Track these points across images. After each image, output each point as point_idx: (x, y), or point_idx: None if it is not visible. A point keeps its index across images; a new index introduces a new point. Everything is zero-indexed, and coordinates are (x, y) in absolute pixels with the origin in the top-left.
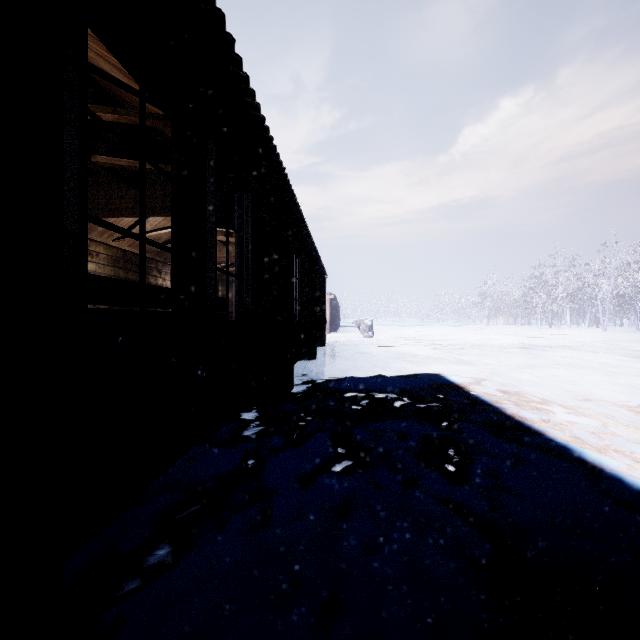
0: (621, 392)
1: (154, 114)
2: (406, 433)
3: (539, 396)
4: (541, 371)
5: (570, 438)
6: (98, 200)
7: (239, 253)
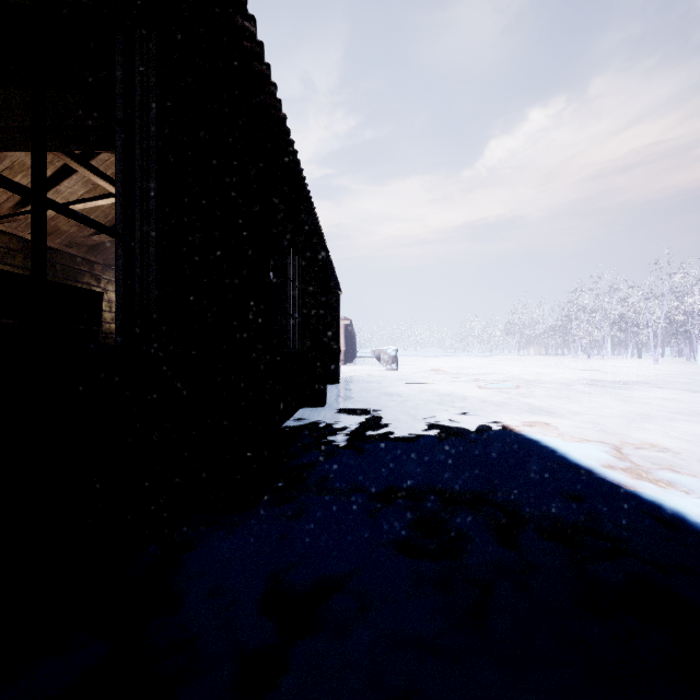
0: None
1: None
2: None
3: None
4: (668, 426)
5: None
6: None
7: (124, 177)
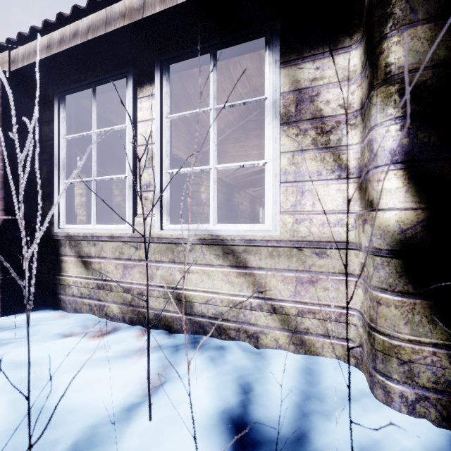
0: None
1: None
2: None
3: None
4: None
5: None
6: None
7: None
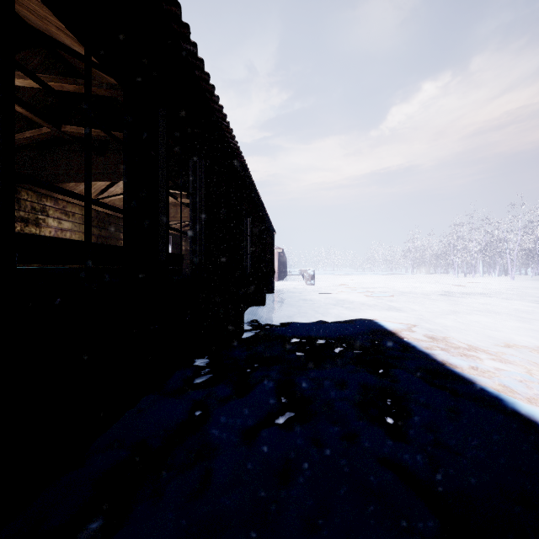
0: (538, 338)
1: (111, 84)
2: (346, 381)
3: (464, 342)
4: (463, 317)
5: (500, 387)
6: (70, 166)
7: (193, 213)
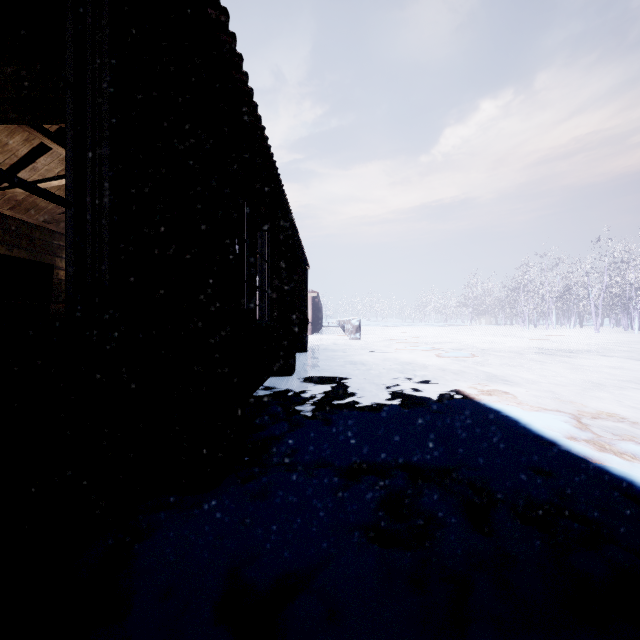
0: None
1: None
2: None
3: None
4: (620, 394)
5: None
6: None
7: (74, 142)
